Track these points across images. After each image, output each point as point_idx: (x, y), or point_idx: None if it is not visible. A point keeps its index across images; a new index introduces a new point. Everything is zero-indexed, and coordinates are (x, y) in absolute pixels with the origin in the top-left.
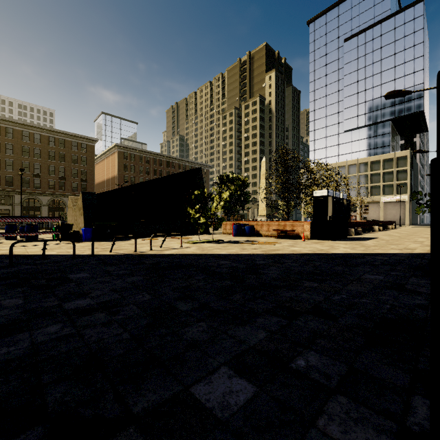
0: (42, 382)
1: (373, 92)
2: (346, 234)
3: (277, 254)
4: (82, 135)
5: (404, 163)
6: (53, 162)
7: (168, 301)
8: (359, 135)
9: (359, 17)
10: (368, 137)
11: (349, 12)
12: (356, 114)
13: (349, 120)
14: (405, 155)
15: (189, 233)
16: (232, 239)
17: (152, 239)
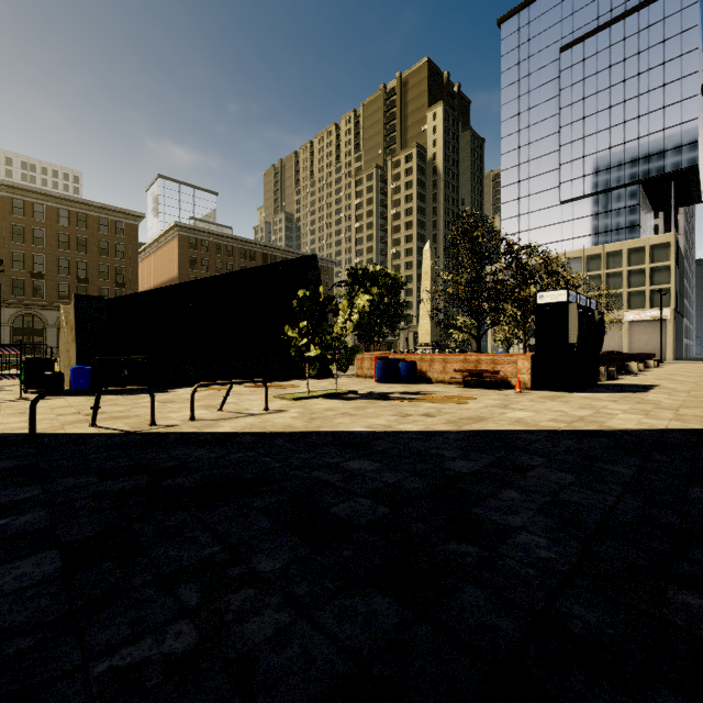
0: None
1: (610, 135)
2: (596, 379)
3: (489, 434)
4: (116, 208)
5: (664, 254)
6: (67, 253)
7: None
8: (586, 208)
9: (585, 10)
10: (602, 212)
11: (569, 1)
12: (581, 173)
13: (569, 184)
14: (666, 242)
15: (293, 376)
16: (375, 389)
17: (217, 389)
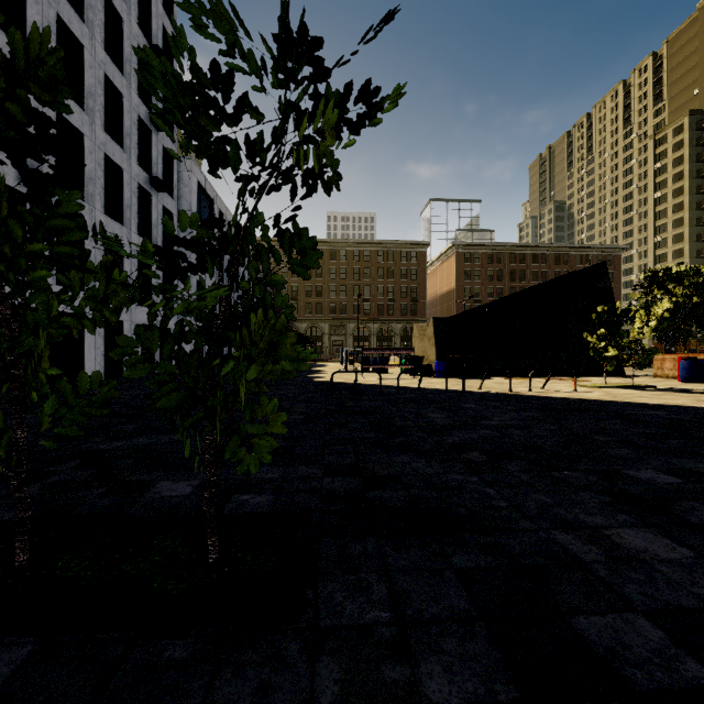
0: (507, 449)
1: None
2: None
3: None
4: (411, 241)
5: None
6: (382, 281)
7: (580, 433)
8: None
9: None
10: None
11: None
12: None
13: None
14: None
15: (582, 373)
16: (677, 386)
17: (523, 379)
